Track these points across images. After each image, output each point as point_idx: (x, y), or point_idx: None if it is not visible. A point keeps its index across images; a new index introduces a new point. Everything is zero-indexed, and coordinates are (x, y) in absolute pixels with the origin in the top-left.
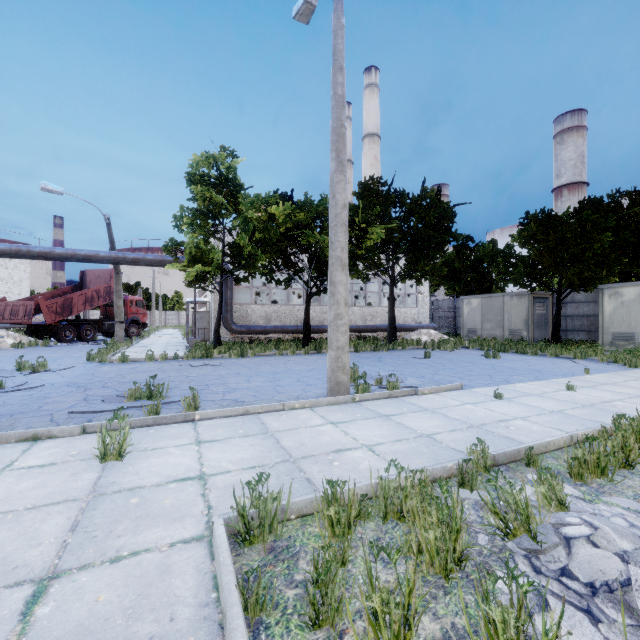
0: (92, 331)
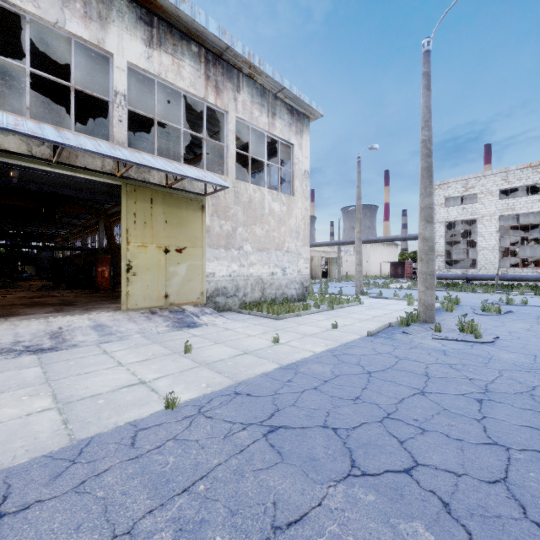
0: None
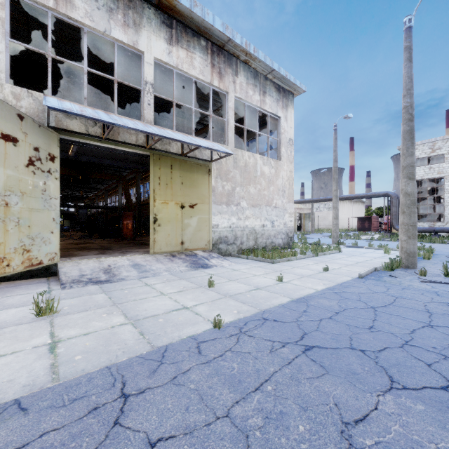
0: None
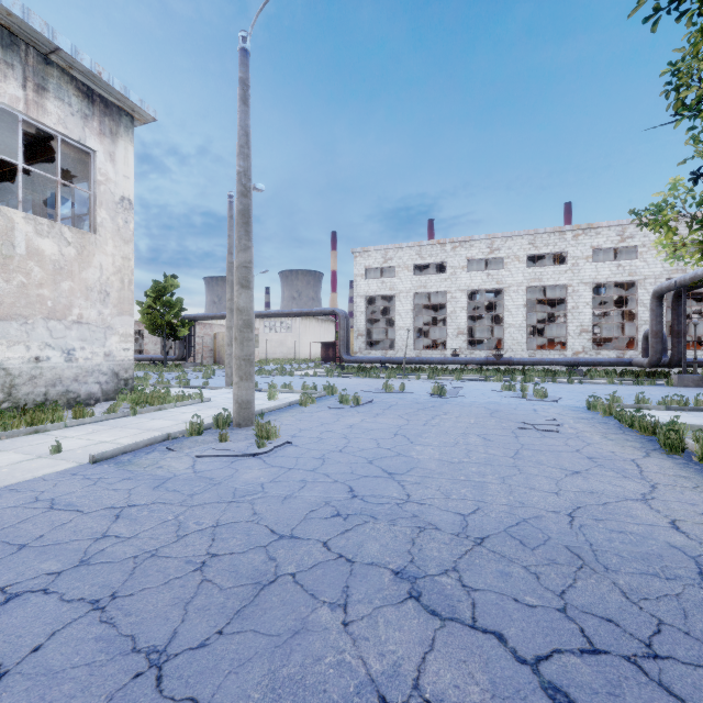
0: None
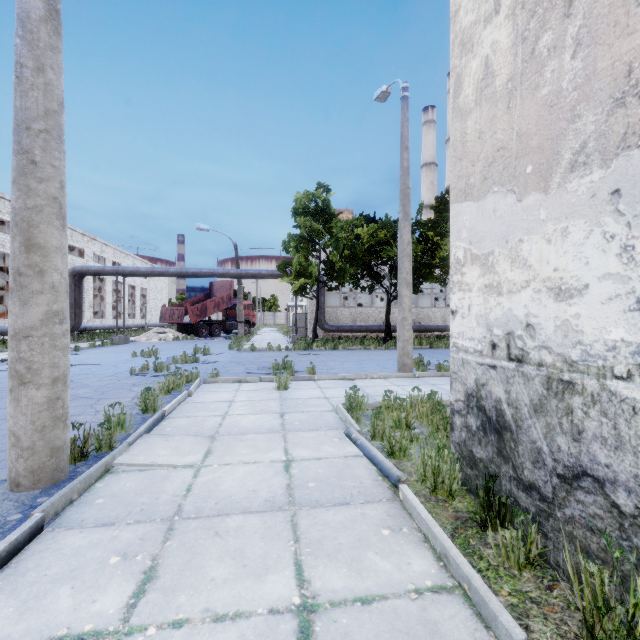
0: (219, 329)
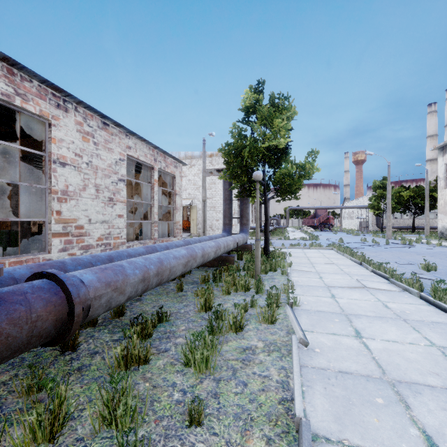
0: (323, 228)
